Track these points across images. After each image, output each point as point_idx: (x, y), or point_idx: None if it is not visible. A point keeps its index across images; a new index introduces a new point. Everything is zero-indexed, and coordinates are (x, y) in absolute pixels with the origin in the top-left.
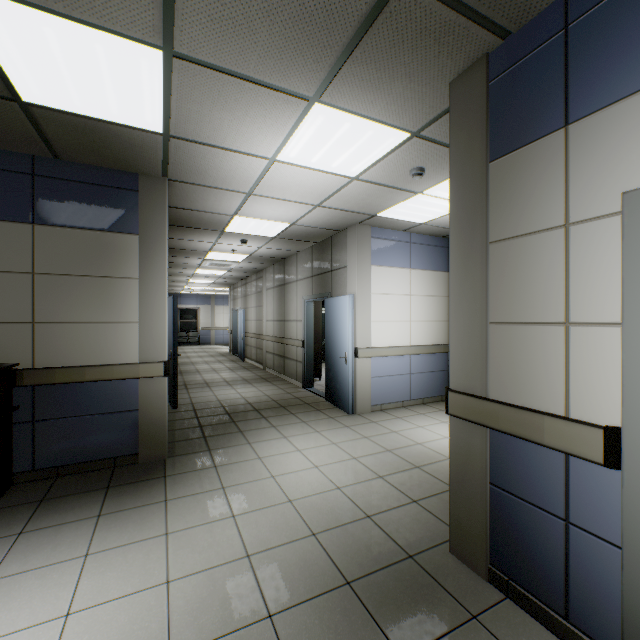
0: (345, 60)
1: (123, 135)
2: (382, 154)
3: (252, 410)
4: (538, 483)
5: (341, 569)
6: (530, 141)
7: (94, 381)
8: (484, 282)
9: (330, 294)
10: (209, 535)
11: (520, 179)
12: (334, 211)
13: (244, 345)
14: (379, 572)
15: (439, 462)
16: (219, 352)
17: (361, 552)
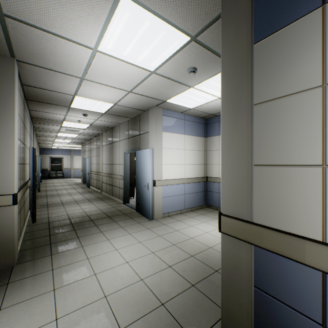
0: None
1: None
2: (171, 53)
3: (89, 220)
4: (296, 291)
5: None
6: (289, 22)
7: None
8: (250, 134)
9: (139, 148)
10: None
11: (280, 53)
12: (140, 96)
13: (89, 178)
14: None
15: (205, 251)
16: (75, 182)
17: None
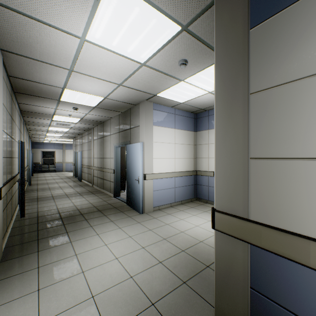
0: None
1: None
2: (161, 44)
3: (79, 214)
4: (299, 296)
5: None
6: (290, 3)
7: None
8: (246, 125)
9: (129, 142)
10: None
11: (280, 37)
12: (131, 90)
13: (81, 172)
14: None
15: (195, 245)
16: (67, 176)
17: None
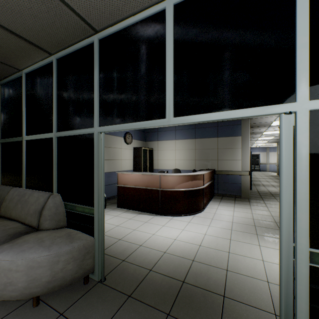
0: None
1: None
2: None
3: None
4: None
5: None
6: None
7: (230, 174)
8: None
9: None
10: (261, 211)
11: None
12: None
13: None
14: None
15: None
16: (270, 175)
17: None
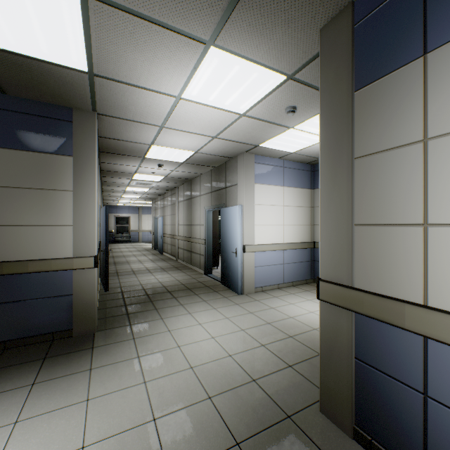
0: (235, 5)
1: (55, 73)
2: (264, 94)
3: (166, 292)
4: (398, 360)
5: (232, 430)
6: (391, 71)
7: (35, 272)
8: (350, 191)
9: (224, 205)
10: (123, 400)
11: (382, 103)
12: (227, 142)
13: (162, 243)
14: (263, 432)
15: (307, 332)
16: (144, 248)
17: (248, 413)
